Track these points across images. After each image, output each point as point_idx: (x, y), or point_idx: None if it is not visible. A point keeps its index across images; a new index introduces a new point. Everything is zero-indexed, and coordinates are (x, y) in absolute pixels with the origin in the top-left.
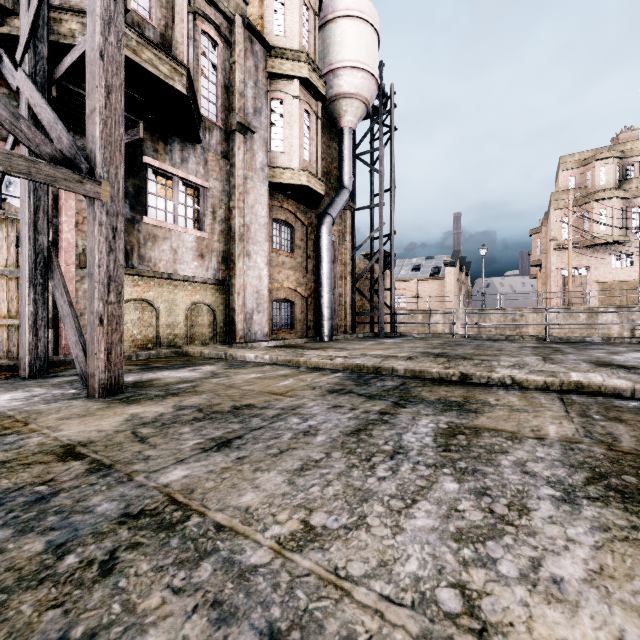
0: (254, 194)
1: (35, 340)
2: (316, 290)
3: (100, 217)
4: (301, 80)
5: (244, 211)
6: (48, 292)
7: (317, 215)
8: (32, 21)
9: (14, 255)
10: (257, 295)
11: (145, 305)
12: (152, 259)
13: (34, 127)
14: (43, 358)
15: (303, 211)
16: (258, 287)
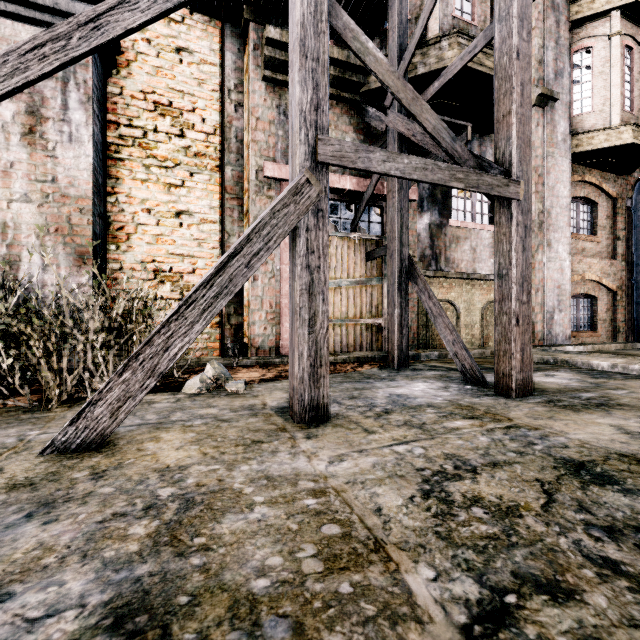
0: (554, 172)
1: (400, 337)
2: (634, 280)
3: (516, 217)
4: (622, 9)
5: (543, 195)
6: (407, 296)
7: (629, 181)
8: (407, 65)
9: (364, 268)
10: (558, 291)
11: (447, 306)
12: (455, 260)
13: (463, 146)
14: (405, 353)
15: (609, 180)
16: (559, 281)
